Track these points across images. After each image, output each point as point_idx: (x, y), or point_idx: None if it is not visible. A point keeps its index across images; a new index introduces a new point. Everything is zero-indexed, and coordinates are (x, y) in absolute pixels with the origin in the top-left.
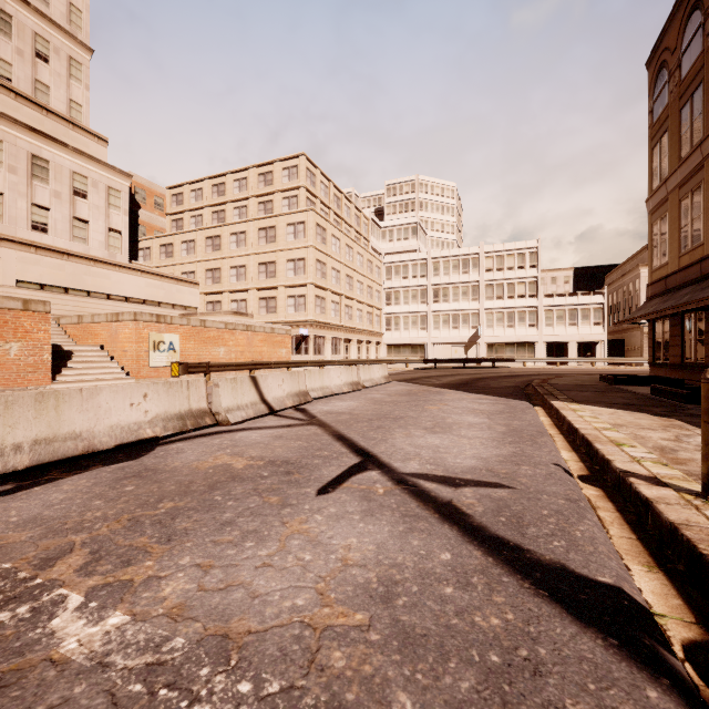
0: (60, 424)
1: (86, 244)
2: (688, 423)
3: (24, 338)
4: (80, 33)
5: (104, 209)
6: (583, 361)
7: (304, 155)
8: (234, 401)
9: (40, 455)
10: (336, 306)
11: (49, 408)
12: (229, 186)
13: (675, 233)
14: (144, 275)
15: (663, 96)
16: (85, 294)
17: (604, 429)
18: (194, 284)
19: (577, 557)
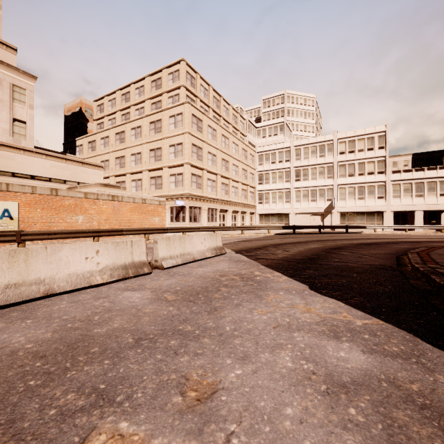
0: None
1: None
2: None
3: None
4: None
5: (8, 103)
6: (431, 228)
7: (183, 60)
8: None
9: None
10: (212, 183)
11: None
12: (132, 93)
13: None
14: (49, 158)
15: None
16: None
17: None
18: (98, 166)
19: None
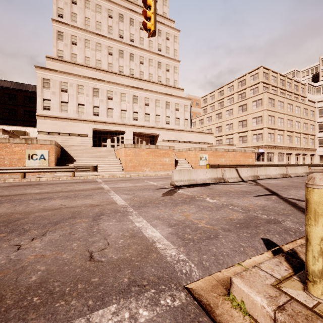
0: (191, 177)
1: (178, 125)
2: None
3: (169, 157)
4: (176, 57)
5: (183, 113)
6: None
7: (261, 67)
8: (230, 176)
9: (188, 183)
10: (280, 136)
11: (189, 173)
12: (225, 91)
13: None
14: (194, 133)
15: None
16: (178, 142)
17: None
18: (211, 134)
19: None
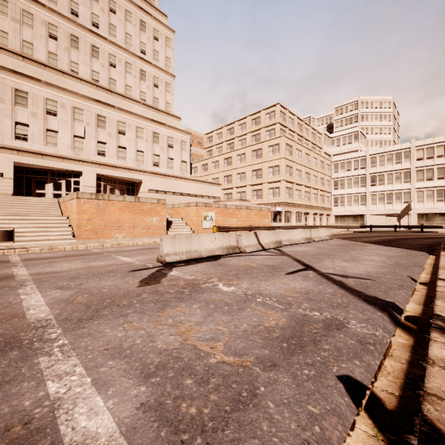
0: (192, 246)
1: (173, 169)
2: None
3: (158, 215)
4: (170, 70)
5: (180, 152)
6: None
7: (278, 104)
8: (247, 243)
9: (188, 256)
10: (298, 192)
11: (189, 240)
12: (236, 129)
13: None
14: (196, 182)
15: None
16: (172, 193)
17: None
18: (218, 184)
19: (384, 296)
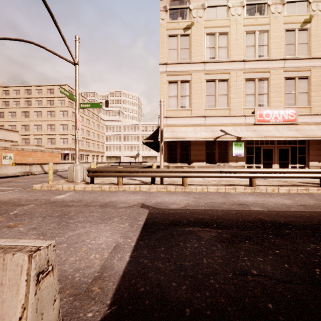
0: (3, 172)
1: None
2: None
3: None
4: None
5: None
6: None
7: (67, 85)
8: (36, 170)
9: (1, 176)
10: (82, 142)
11: (1, 169)
12: (33, 91)
13: None
14: None
15: None
16: None
17: None
18: (16, 131)
19: None
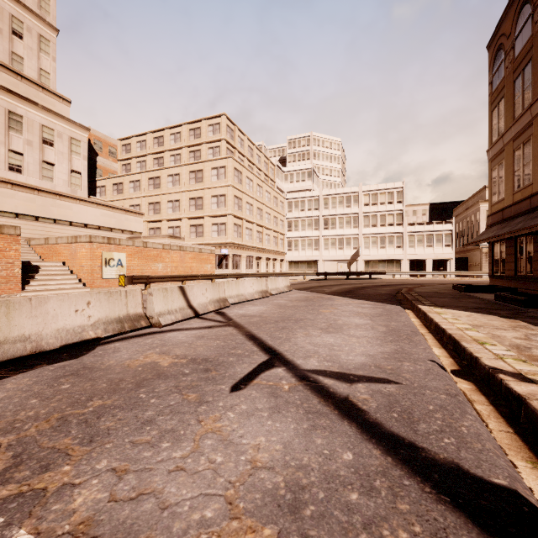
0: (10, 329)
1: (53, 182)
2: (531, 324)
3: None
4: (48, 17)
5: (67, 155)
6: (437, 274)
7: (224, 115)
8: (165, 307)
9: None
10: (249, 231)
11: (0, 315)
12: (167, 139)
13: (510, 175)
14: (99, 207)
15: (500, 71)
16: (52, 221)
17: (466, 329)
18: (139, 214)
19: (469, 456)
